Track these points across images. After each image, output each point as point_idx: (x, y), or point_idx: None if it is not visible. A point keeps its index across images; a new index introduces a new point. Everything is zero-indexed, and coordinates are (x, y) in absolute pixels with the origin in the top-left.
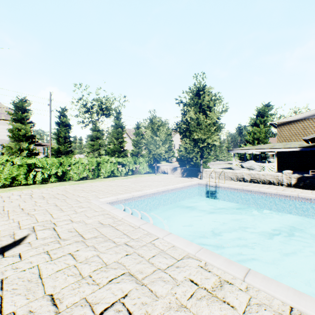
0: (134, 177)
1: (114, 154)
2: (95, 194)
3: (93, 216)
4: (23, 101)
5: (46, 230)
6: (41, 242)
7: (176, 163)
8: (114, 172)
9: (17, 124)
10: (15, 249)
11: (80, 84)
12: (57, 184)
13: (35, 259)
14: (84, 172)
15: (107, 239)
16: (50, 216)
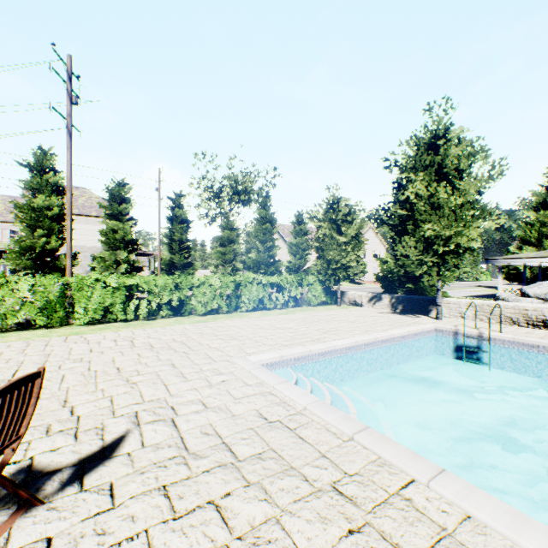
0: (299, 311)
1: (259, 268)
2: (238, 345)
3: (243, 396)
4: (121, 186)
5: (158, 424)
6: (151, 456)
7: (369, 285)
8: (263, 301)
9: (113, 222)
10: (102, 469)
11: (203, 154)
12: (172, 321)
13: (141, 509)
14: (214, 300)
15: (286, 468)
16: (164, 390)
